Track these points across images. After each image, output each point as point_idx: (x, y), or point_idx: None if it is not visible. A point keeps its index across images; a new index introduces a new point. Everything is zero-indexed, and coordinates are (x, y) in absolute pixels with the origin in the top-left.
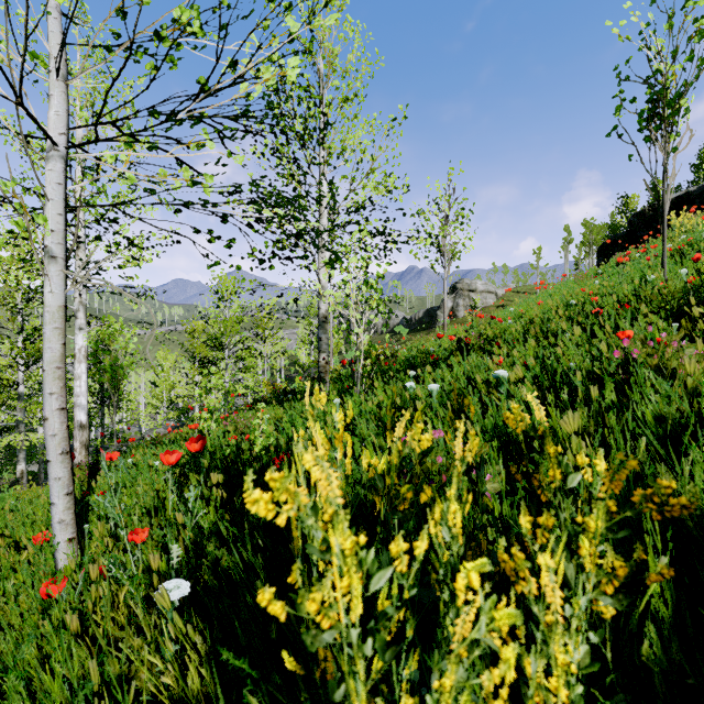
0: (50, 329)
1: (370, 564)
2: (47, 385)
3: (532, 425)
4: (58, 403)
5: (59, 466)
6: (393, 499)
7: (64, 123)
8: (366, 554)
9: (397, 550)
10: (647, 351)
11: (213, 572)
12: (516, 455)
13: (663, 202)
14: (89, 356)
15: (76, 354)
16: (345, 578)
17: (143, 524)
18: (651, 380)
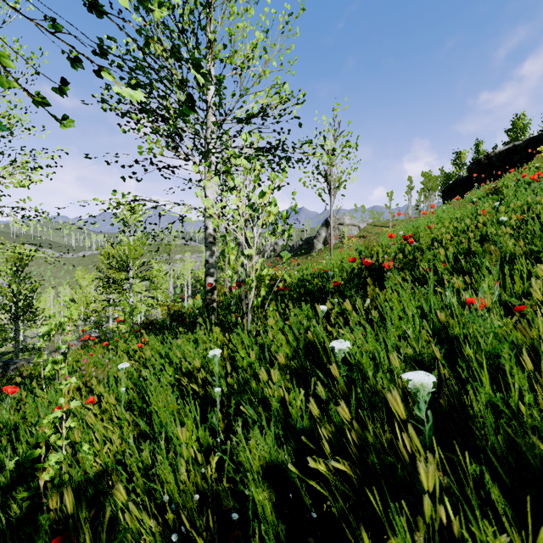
0: None
1: None
2: None
3: None
4: None
5: None
6: None
7: None
8: None
9: None
10: None
11: None
12: None
13: None
14: None
15: None
16: None
17: None
18: None
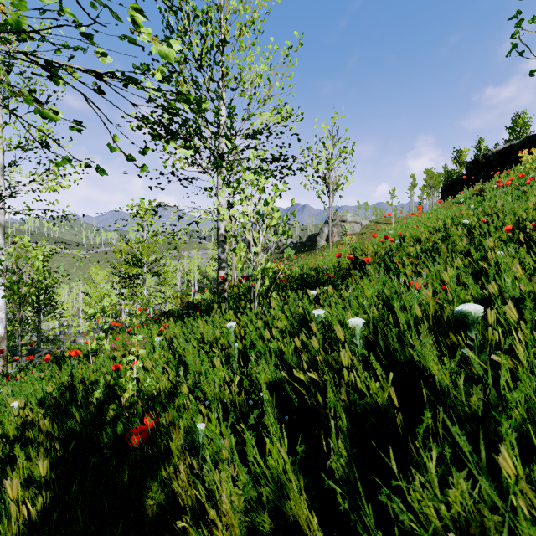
0: None
1: None
2: None
3: None
4: None
5: None
6: None
7: None
8: None
9: None
10: None
11: None
12: None
13: None
14: None
15: None
16: None
17: None
18: None
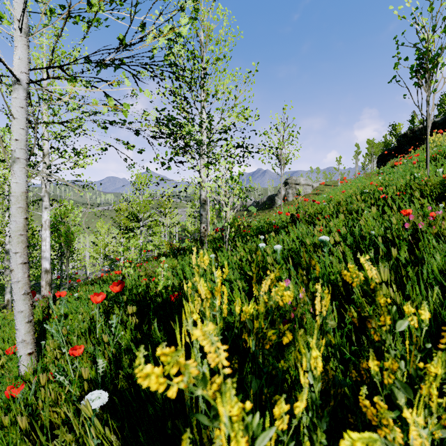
0: (15, 208)
1: (256, 430)
2: (13, 247)
3: (366, 280)
4: (21, 259)
5: (22, 303)
6: (260, 339)
7: (25, 66)
8: (252, 421)
9: (280, 414)
10: (427, 223)
11: (127, 379)
12: (338, 295)
13: (427, 125)
14: (51, 226)
15: (43, 224)
16: (233, 444)
17: (80, 342)
18: (432, 243)
